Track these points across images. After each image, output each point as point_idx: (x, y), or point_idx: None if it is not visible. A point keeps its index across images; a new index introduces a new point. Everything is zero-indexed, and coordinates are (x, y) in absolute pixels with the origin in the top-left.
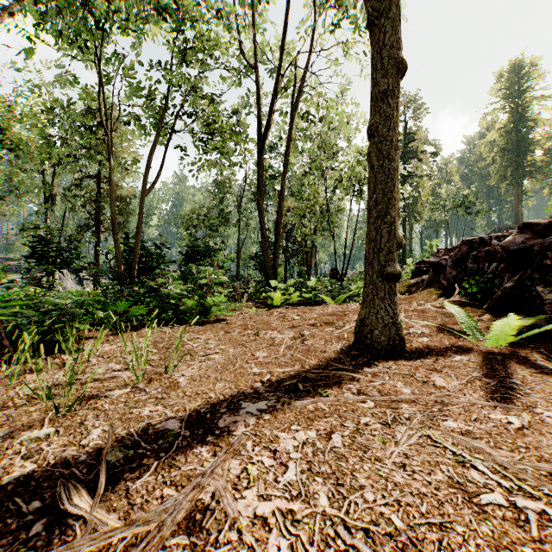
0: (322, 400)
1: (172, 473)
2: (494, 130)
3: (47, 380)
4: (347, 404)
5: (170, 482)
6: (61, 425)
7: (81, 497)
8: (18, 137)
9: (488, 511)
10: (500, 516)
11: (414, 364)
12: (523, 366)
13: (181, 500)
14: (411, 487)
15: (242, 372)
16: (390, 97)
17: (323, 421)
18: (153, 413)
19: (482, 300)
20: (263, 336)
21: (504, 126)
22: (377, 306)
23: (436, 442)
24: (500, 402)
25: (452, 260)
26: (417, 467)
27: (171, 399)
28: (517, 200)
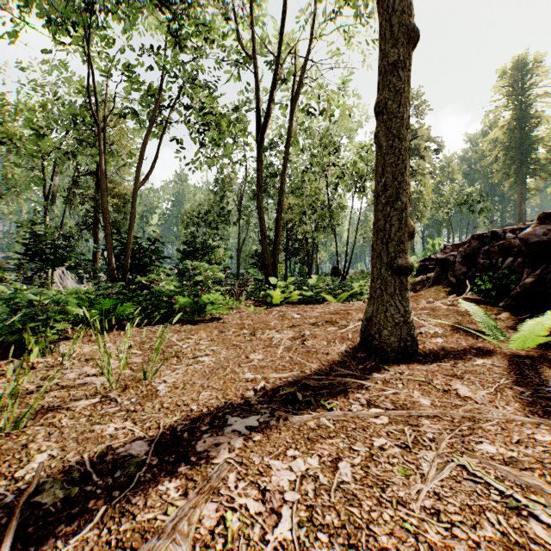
0: (325, 415)
1: (121, 526)
2: (497, 128)
3: (7, 388)
4: (355, 420)
5: (116, 541)
6: (0, 448)
7: None
8: (9, 130)
9: None
10: None
11: (430, 369)
12: None
13: None
14: None
15: (233, 377)
16: (400, 69)
17: (326, 443)
18: (119, 431)
19: (497, 297)
20: (260, 336)
21: (508, 123)
22: (386, 303)
23: (475, 476)
24: (542, 417)
25: (461, 256)
26: (456, 515)
27: (144, 413)
28: (521, 198)
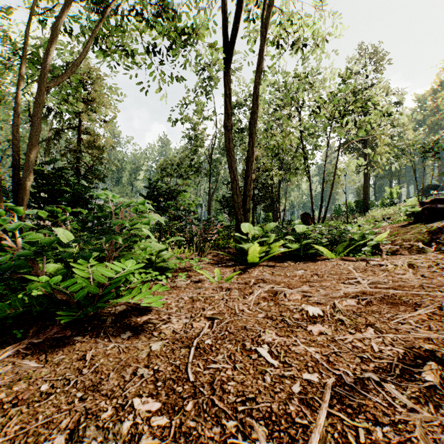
0: None
1: None
2: None
3: None
4: None
5: None
6: None
7: None
8: None
9: None
10: None
11: None
12: None
13: None
14: None
15: None
16: None
17: None
18: None
19: None
20: None
21: None
22: None
23: None
24: None
25: None
26: None
27: None
28: None
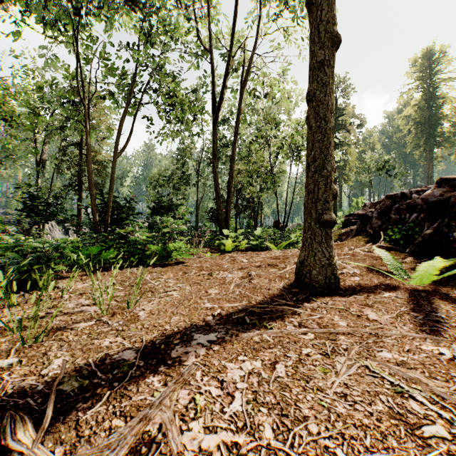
0: (266, 332)
1: (122, 404)
2: (410, 106)
3: (22, 314)
4: (289, 336)
5: (119, 413)
6: (26, 355)
7: (26, 430)
8: (11, 109)
9: (432, 444)
10: (444, 449)
11: (348, 300)
12: (445, 301)
13: (126, 434)
14: (354, 418)
15: (196, 306)
16: (326, 66)
17: (267, 351)
18: (112, 344)
19: (404, 245)
20: (216, 276)
21: (418, 103)
22: (315, 249)
23: (374, 373)
24: (429, 334)
25: (377, 212)
26: (358, 397)
27: (130, 331)
28: (429, 164)
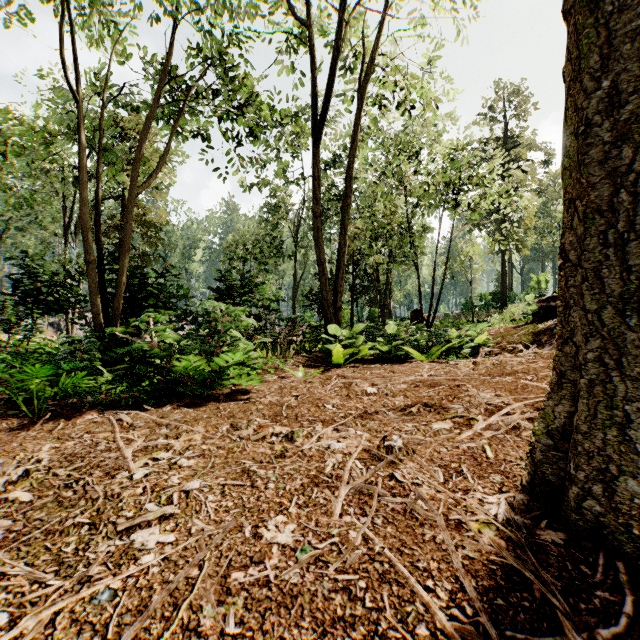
0: None
1: None
2: None
3: None
4: None
5: None
6: None
7: None
8: None
9: None
10: None
11: None
12: None
13: None
14: None
15: None
16: None
17: None
18: None
19: None
20: (302, 443)
21: None
22: (622, 402)
23: None
24: None
25: None
26: None
27: None
28: None
